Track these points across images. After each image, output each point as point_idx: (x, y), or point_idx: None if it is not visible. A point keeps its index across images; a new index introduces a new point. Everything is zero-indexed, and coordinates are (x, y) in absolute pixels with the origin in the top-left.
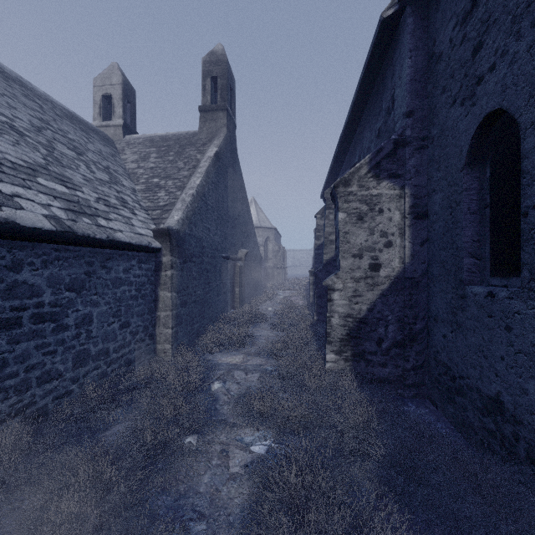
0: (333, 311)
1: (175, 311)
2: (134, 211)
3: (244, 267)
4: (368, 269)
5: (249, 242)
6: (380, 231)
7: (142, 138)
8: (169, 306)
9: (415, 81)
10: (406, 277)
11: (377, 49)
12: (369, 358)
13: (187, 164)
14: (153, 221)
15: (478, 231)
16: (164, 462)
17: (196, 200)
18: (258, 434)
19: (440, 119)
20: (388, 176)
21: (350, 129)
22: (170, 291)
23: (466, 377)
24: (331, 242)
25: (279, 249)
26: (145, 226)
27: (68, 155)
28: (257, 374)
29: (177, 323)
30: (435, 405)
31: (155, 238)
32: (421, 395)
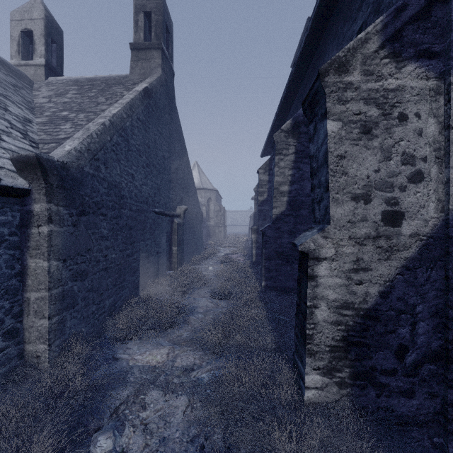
0: (317, 297)
1: (59, 289)
2: None
3: (183, 225)
4: (380, 222)
5: (189, 198)
6: (402, 153)
7: (67, 79)
8: (44, 282)
9: None
10: (452, 235)
11: None
12: (383, 381)
13: (109, 99)
14: None
15: None
16: None
17: (109, 131)
18: None
19: None
20: (416, 55)
21: (304, 62)
22: (46, 258)
23: None
24: (281, 194)
25: (220, 209)
26: (9, 156)
27: None
28: (184, 399)
29: (63, 306)
30: None
31: (18, 173)
32: None
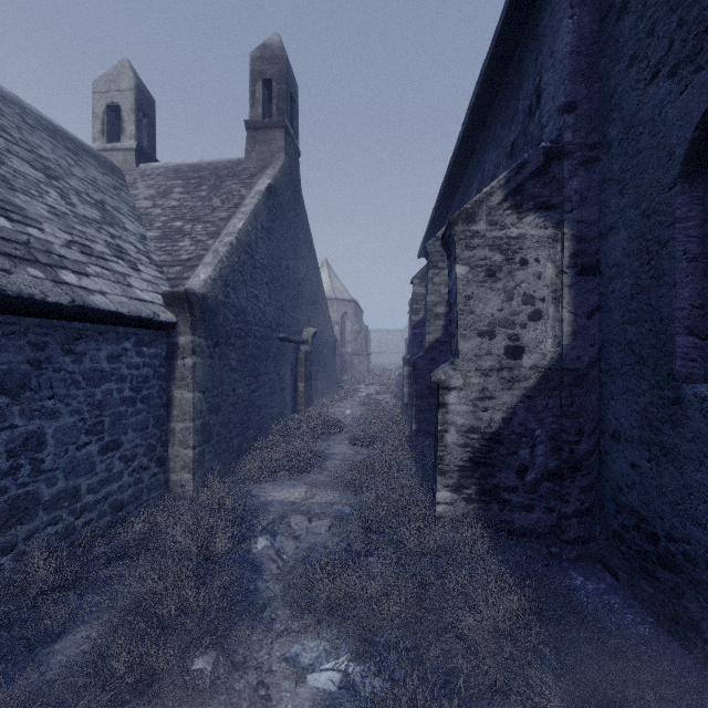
0: (447, 422)
1: (200, 421)
2: (136, 266)
3: (311, 354)
4: (503, 355)
5: (319, 317)
6: (523, 294)
7: (164, 167)
8: (189, 413)
9: (580, 54)
10: (565, 367)
11: (513, 15)
12: (506, 497)
13: (226, 201)
14: (168, 283)
15: (701, 289)
16: None
17: (237, 251)
18: (326, 644)
19: (626, 110)
20: (535, 207)
21: (464, 153)
22: (190, 390)
23: (683, 540)
24: (436, 317)
25: (361, 329)
26: (152, 289)
27: (28, 175)
28: (327, 522)
29: (203, 439)
30: (615, 576)
31: (166, 307)
32: (589, 557)
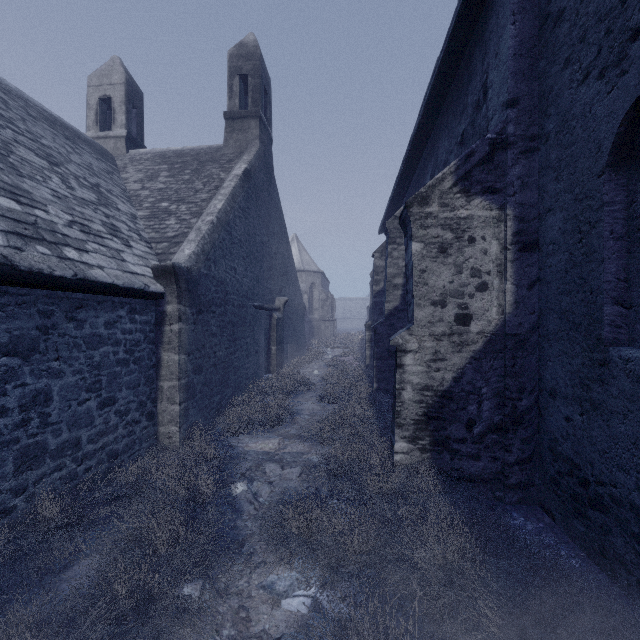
0: (404, 381)
1: (185, 380)
2: (128, 243)
3: (283, 320)
4: (453, 322)
5: (289, 287)
6: (471, 268)
7: (151, 153)
8: (175, 373)
9: (521, 56)
10: (508, 333)
11: (462, 20)
12: (456, 447)
13: (207, 184)
14: (157, 257)
15: (626, 265)
16: (143, 636)
17: (217, 229)
18: (297, 574)
19: (561, 106)
20: (482, 191)
21: (420, 141)
22: (177, 352)
23: (610, 484)
24: (395, 287)
25: (327, 297)
26: (142, 263)
27: (33, 162)
28: (298, 469)
29: (188, 396)
30: (552, 517)
31: (155, 279)
32: (529, 500)
